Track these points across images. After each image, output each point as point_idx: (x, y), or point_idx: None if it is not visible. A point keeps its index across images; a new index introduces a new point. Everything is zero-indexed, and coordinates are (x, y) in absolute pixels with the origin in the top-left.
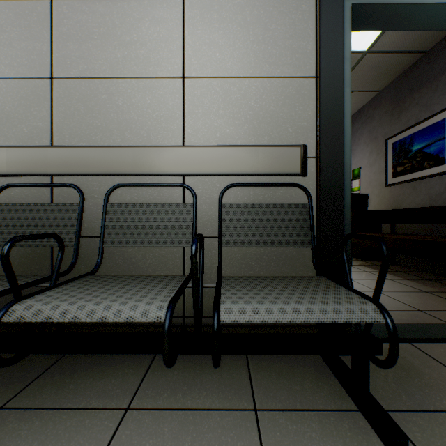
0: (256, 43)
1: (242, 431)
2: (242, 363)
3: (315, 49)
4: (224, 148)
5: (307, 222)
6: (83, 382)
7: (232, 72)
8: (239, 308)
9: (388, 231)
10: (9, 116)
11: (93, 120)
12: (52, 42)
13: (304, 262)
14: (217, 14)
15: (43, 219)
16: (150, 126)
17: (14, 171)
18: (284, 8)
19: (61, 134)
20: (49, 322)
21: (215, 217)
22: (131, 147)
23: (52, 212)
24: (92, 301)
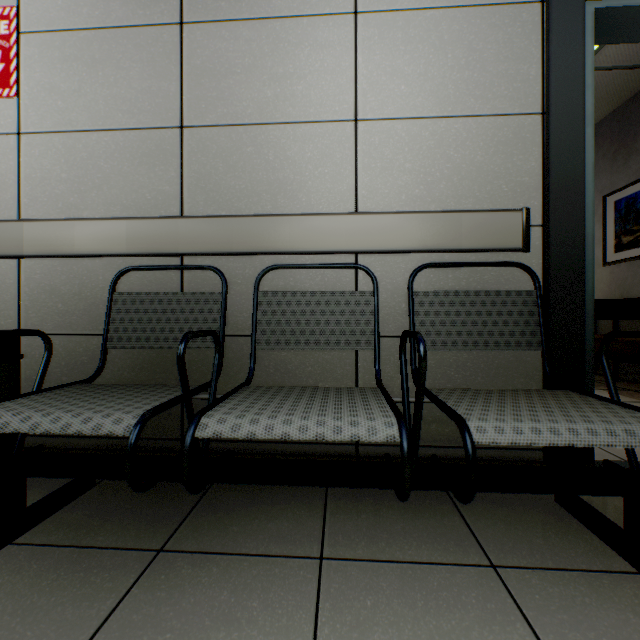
0: (456, 70)
1: (486, 590)
2: (450, 507)
3: (541, 74)
4: (415, 215)
5: (534, 316)
6: (249, 524)
7: (423, 111)
8: (493, 426)
9: (607, 331)
10: (127, 178)
11: (235, 181)
12: (182, 80)
13: (524, 372)
14: (402, 32)
15: (176, 312)
16: (310, 187)
17: (136, 250)
18: (496, 19)
19: (194, 201)
20: (179, 447)
21: (399, 309)
22: (288, 216)
23: (187, 304)
24: (294, 415)
